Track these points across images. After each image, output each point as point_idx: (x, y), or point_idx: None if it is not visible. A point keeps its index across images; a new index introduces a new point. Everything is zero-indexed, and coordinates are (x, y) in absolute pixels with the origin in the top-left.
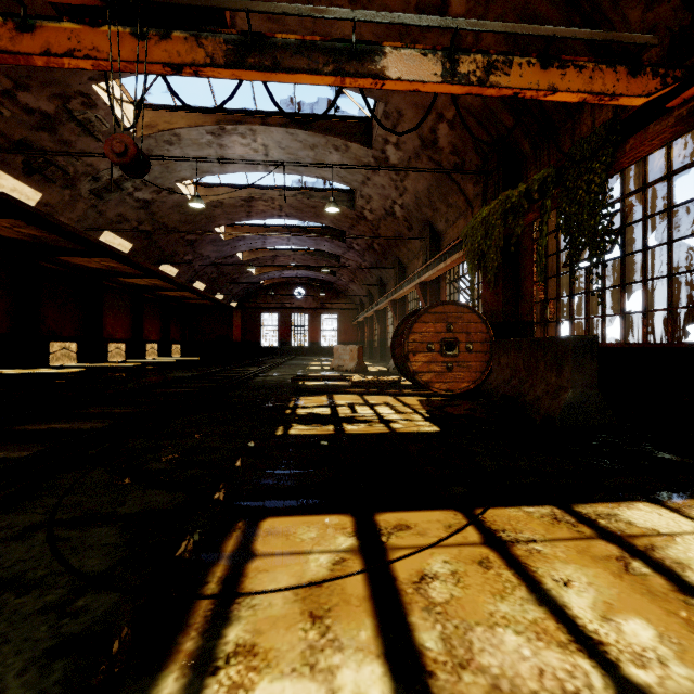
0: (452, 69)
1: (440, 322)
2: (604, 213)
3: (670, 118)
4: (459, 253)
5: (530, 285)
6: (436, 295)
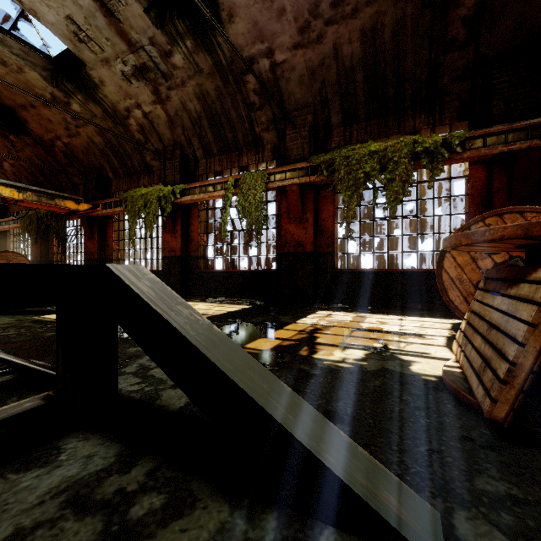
0: (5, 199)
1: (4, 260)
2: (65, 233)
3: (77, 216)
4: (18, 224)
5: (53, 246)
6: (3, 240)
